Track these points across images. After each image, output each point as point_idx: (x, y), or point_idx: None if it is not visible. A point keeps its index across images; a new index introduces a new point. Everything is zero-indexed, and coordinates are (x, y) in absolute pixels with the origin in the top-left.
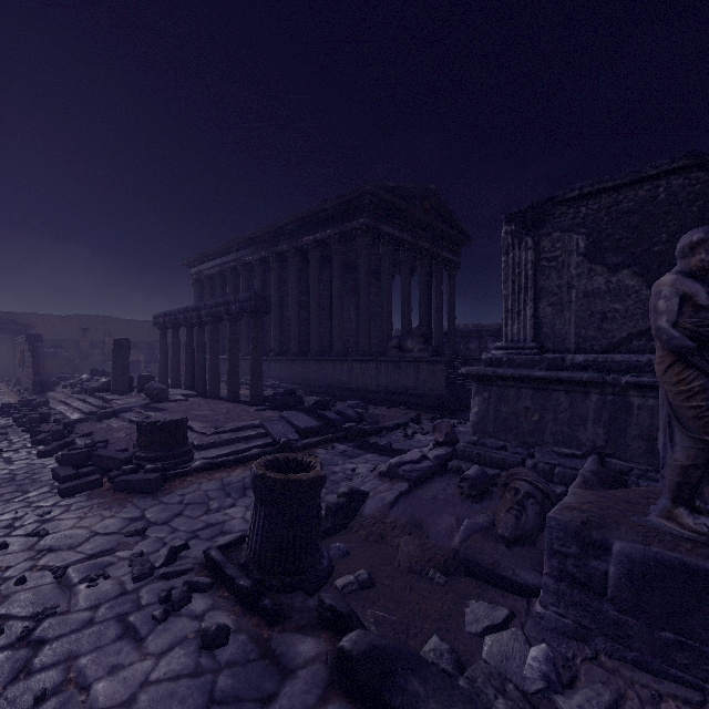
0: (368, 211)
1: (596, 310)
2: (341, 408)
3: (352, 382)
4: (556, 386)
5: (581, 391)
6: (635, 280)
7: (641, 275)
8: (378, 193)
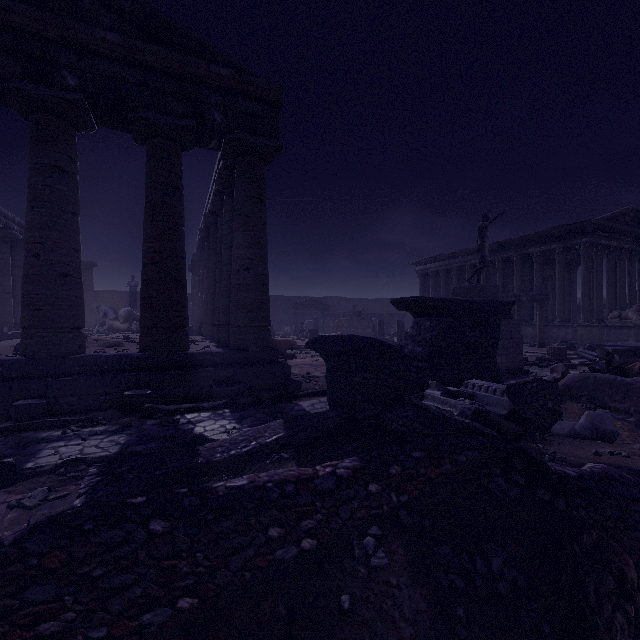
0: (590, 233)
1: None
2: None
3: (577, 339)
4: None
5: None
6: None
7: None
8: (599, 222)
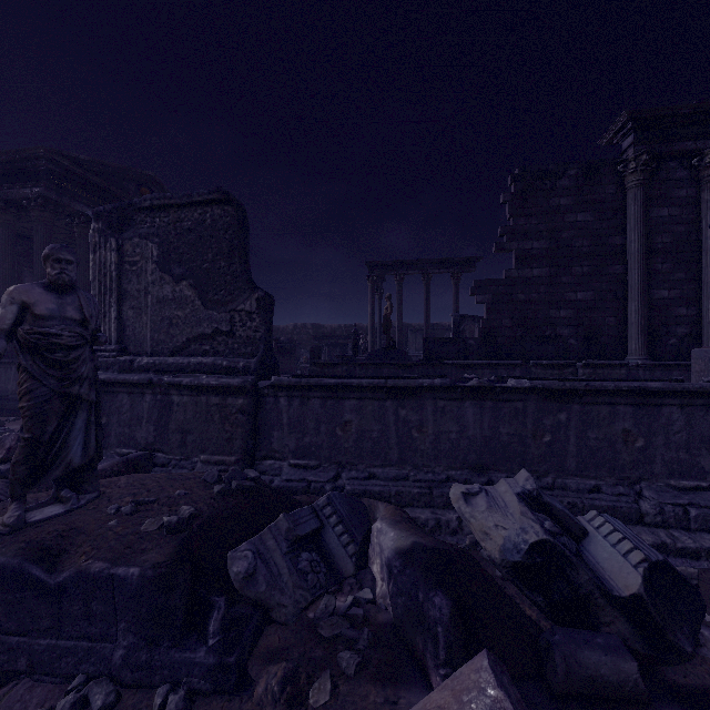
0: (46, 180)
1: (166, 316)
2: None
3: None
4: (120, 388)
5: (139, 392)
6: (191, 291)
7: (195, 287)
8: (59, 161)
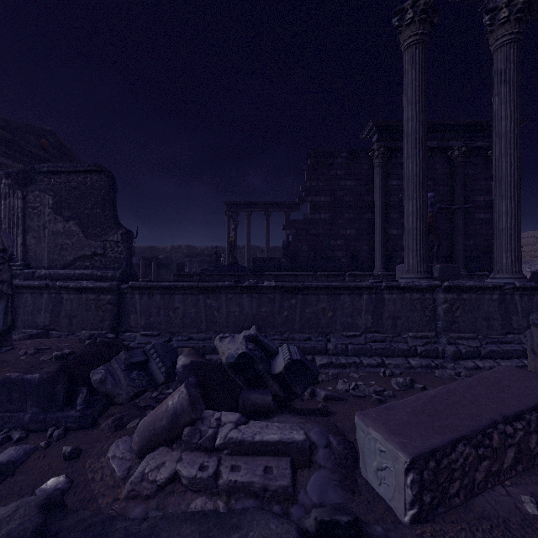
0: None
1: (58, 243)
2: None
3: None
4: (25, 290)
5: (39, 293)
6: (77, 228)
7: (79, 225)
8: None
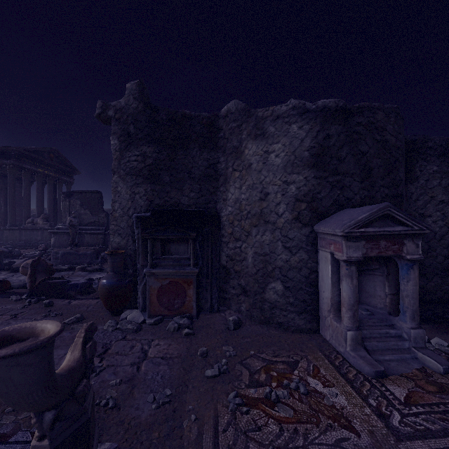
0: (14, 157)
1: (82, 217)
2: (0, 248)
3: (4, 240)
4: None
5: None
6: (89, 212)
7: (90, 211)
8: (21, 151)
